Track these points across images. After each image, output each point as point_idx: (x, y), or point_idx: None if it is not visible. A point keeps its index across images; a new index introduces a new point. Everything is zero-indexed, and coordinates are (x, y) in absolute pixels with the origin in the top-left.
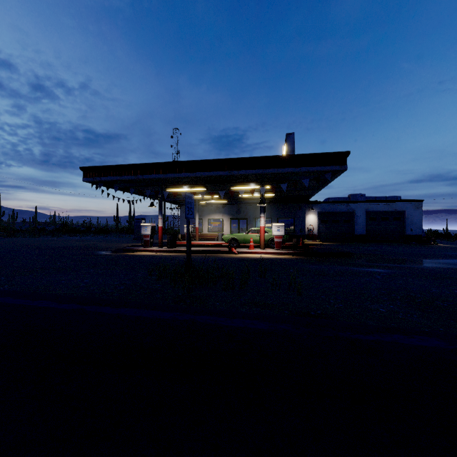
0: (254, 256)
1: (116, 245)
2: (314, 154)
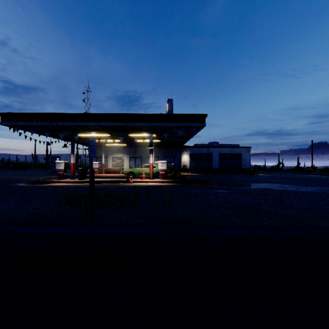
0: (145, 184)
1: (33, 178)
2: (185, 114)
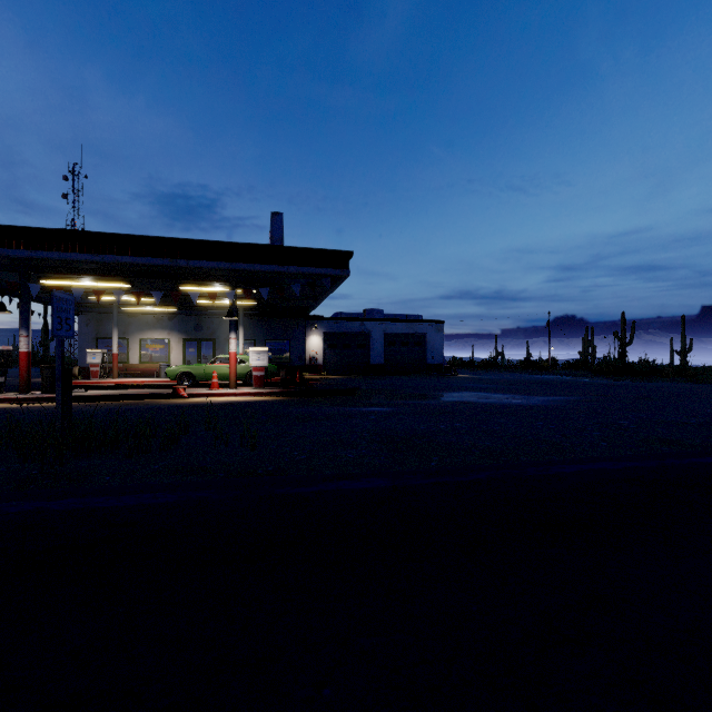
0: (216, 400)
1: None
2: (307, 249)
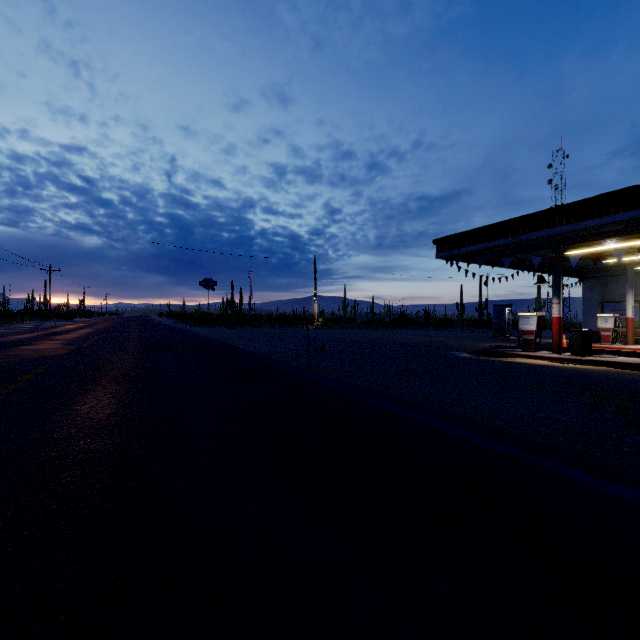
0: None
1: (471, 345)
2: None
